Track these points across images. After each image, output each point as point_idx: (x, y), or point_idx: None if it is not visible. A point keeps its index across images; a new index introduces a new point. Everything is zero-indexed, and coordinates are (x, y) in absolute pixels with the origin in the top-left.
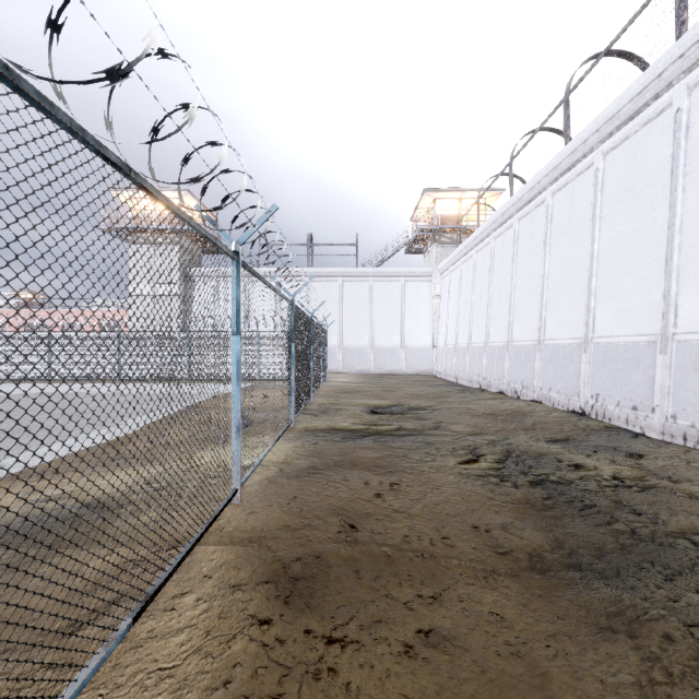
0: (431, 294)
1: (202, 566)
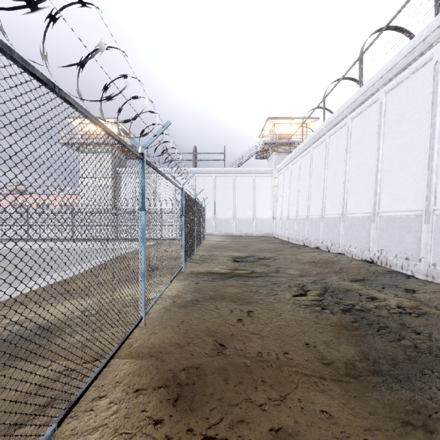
0: (272, 184)
1: (115, 375)
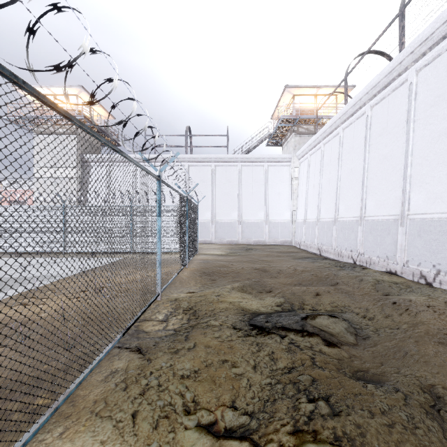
0: (290, 176)
1: None
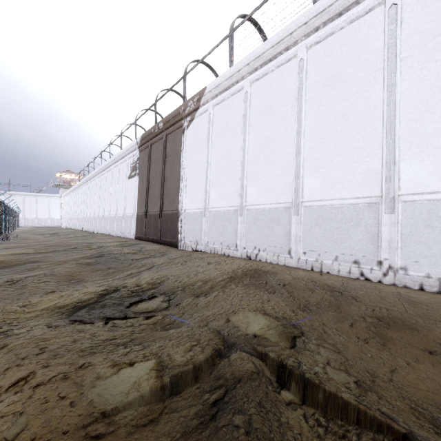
0: (61, 202)
1: (17, 230)
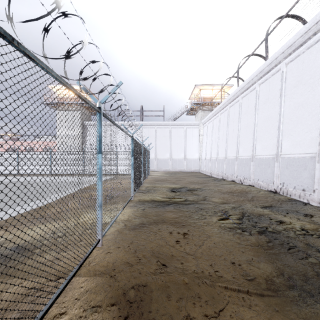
0: (199, 134)
1: (75, 292)
